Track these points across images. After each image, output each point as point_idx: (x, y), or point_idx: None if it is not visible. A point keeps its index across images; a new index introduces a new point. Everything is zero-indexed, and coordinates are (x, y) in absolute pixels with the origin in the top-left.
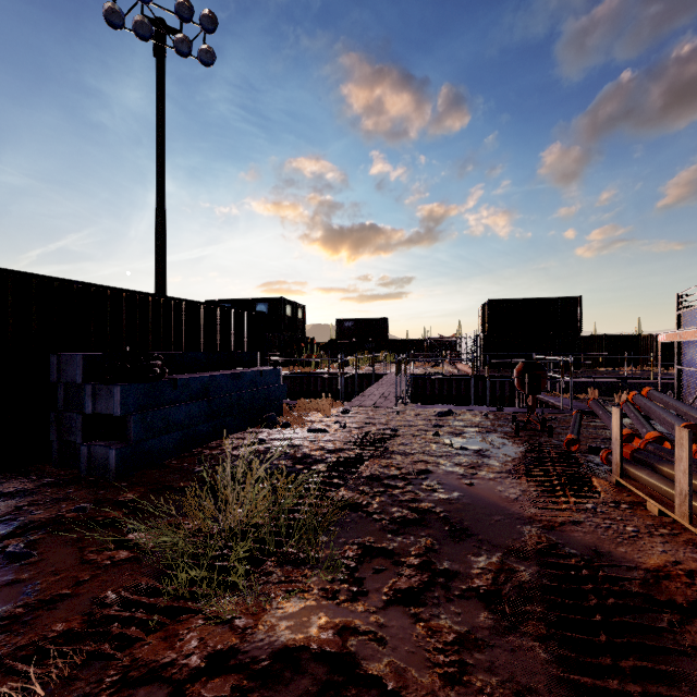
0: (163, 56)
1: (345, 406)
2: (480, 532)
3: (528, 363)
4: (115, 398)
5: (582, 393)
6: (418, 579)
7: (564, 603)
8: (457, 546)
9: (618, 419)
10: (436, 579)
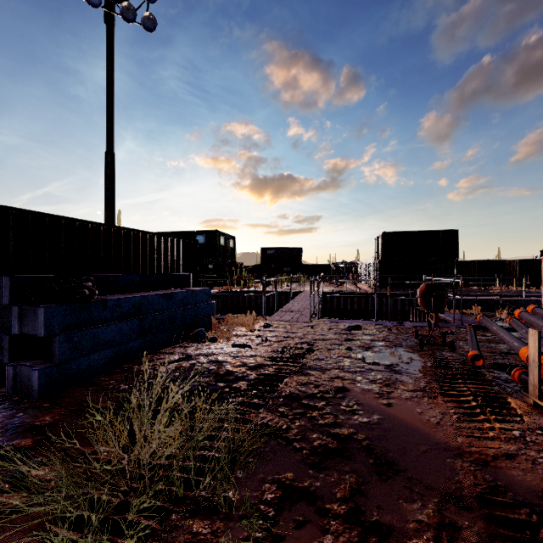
0: (112, 22)
1: (267, 321)
2: (408, 466)
3: (431, 284)
4: (39, 319)
5: (466, 309)
6: (347, 539)
7: None
8: (386, 486)
9: (535, 341)
10: (367, 540)
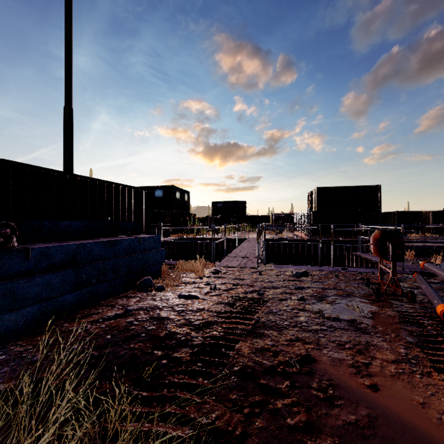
0: None
1: (216, 267)
2: None
3: (386, 231)
4: None
5: None
6: None
7: None
8: None
9: None
10: None
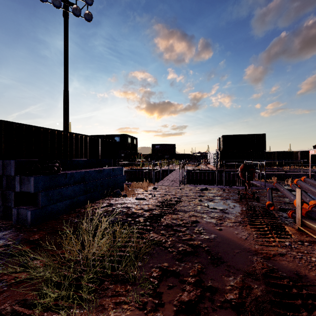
0: (67, 16)
1: (155, 186)
2: (228, 260)
3: (246, 164)
4: (31, 183)
5: (268, 179)
6: (194, 294)
7: (286, 315)
8: (216, 269)
9: (299, 195)
10: (205, 294)
